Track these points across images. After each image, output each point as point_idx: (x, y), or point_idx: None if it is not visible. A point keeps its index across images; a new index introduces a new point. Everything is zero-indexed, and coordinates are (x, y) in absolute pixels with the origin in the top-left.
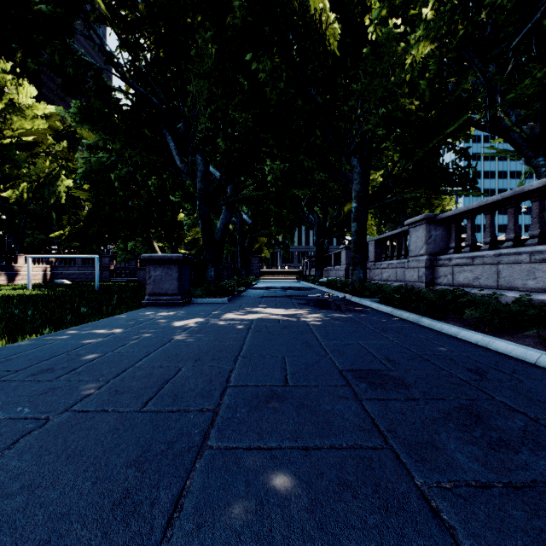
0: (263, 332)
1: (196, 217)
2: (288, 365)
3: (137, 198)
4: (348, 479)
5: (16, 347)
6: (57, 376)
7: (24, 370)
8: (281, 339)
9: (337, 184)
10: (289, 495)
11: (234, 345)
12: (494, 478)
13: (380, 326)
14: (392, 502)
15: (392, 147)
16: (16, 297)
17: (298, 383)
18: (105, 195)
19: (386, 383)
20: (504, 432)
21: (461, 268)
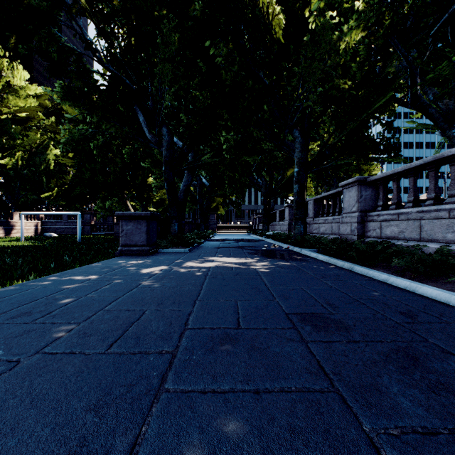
0: (218, 278)
1: (163, 180)
2: (240, 309)
3: (113, 164)
4: (298, 425)
5: (2, 292)
6: (34, 319)
7: (5, 313)
8: (234, 284)
9: (281, 153)
10: (241, 443)
11: (192, 290)
12: (439, 423)
13: (320, 273)
14: (342, 450)
15: (328, 120)
16: (10, 247)
17: (249, 326)
18: (86, 162)
19: (329, 326)
20: (442, 375)
21: (388, 223)
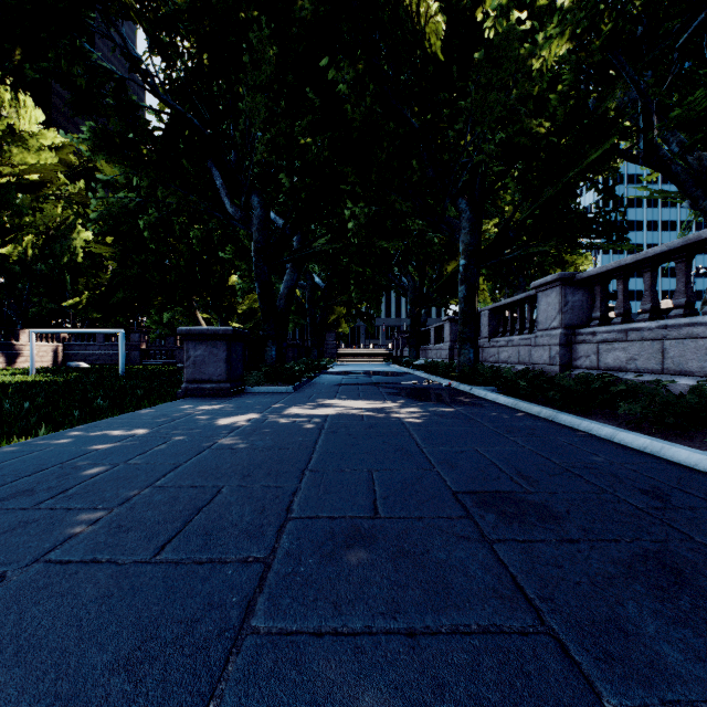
0: (340, 433)
1: (253, 279)
2: (378, 484)
3: (176, 255)
4: (488, 699)
5: None
6: (37, 502)
7: None
8: (367, 443)
9: (438, 236)
10: None
11: (299, 454)
12: None
13: (503, 425)
14: None
15: (514, 184)
16: (13, 385)
17: (393, 513)
18: (133, 251)
19: (525, 513)
20: None
21: (610, 345)
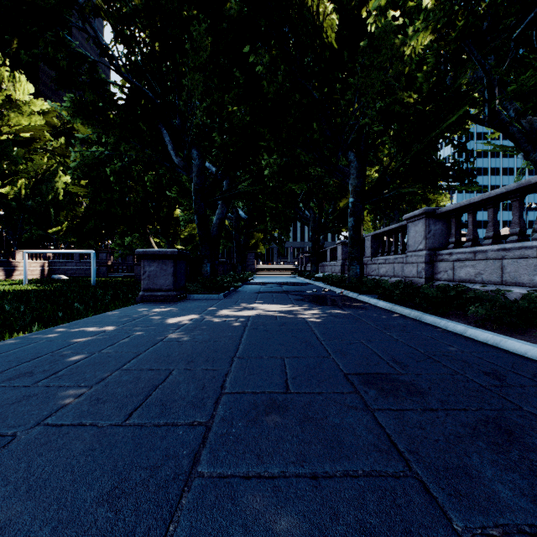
0: (260, 330)
1: (192, 212)
2: (288, 368)
3: (134, 194)
4: (370, 523)
5: None
6: (35, 381)
7: (0, 374)
8: (280, 337)
9: (333, 180)
10: None
11: (229, 345)
12: None
13: (382, 323)
14: None
15: (390, 141)
16: (11, 292)
17: (300, 389)
18: (102, 191)
19: (398, 389)
20: None
21: (463, 263)
